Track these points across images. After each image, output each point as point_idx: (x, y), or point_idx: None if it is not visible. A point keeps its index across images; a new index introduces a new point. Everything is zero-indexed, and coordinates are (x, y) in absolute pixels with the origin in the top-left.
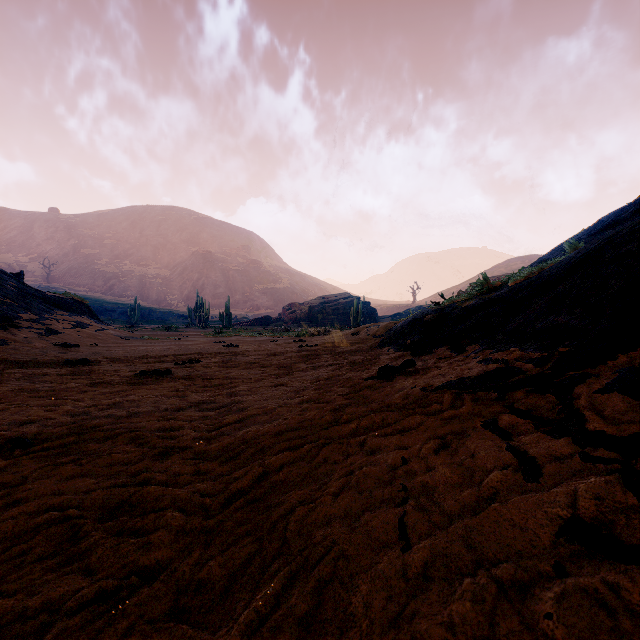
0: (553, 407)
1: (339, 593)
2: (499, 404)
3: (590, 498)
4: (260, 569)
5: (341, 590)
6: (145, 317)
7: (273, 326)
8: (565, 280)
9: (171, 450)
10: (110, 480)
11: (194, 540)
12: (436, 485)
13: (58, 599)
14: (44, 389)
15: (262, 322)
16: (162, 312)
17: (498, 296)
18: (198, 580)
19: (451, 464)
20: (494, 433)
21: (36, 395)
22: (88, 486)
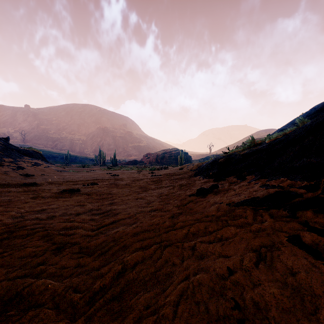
0: None
1: None
2: (295, 221)
3: None
4: None
5: None
6: (73, 160)
7: (138, 165)
8: (308, 137)
9: (65, 245)
10: (16, 271)
11: None
12: (268, 306)
13: None
14: (5, 200)
15: (132, 163)
16: (82, 158)
17: (262, 148)
18: None
19: (275, 282)
20: (303, 250)
21: None
22: None
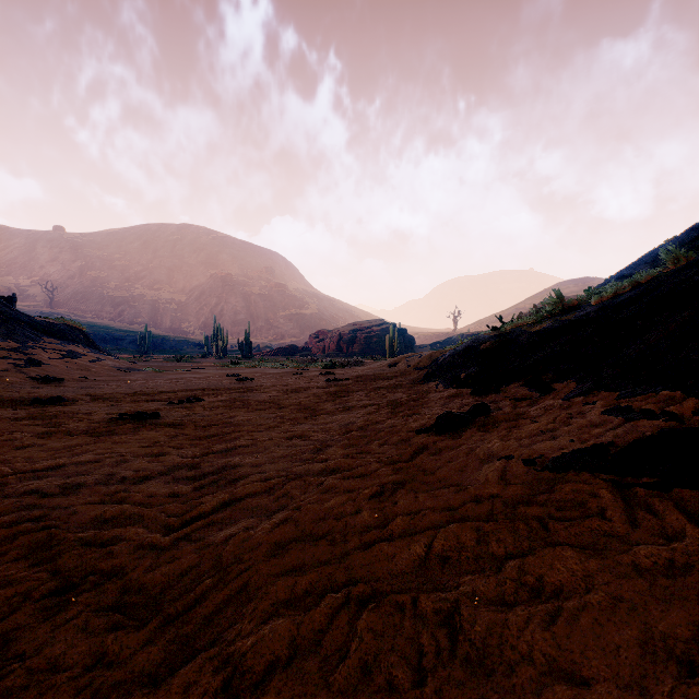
0: None
1: None
2: None
3: None
4: None
5: None
6: (157, 346)
7: (299, 356)
8: None
9: (83, 580)
10: None
11: None
12: None
13: None
14: None
15: (286, 352)
16: (176, 341)
17: (585, 316)
18: None
19: None
20: None
21: None
22: None
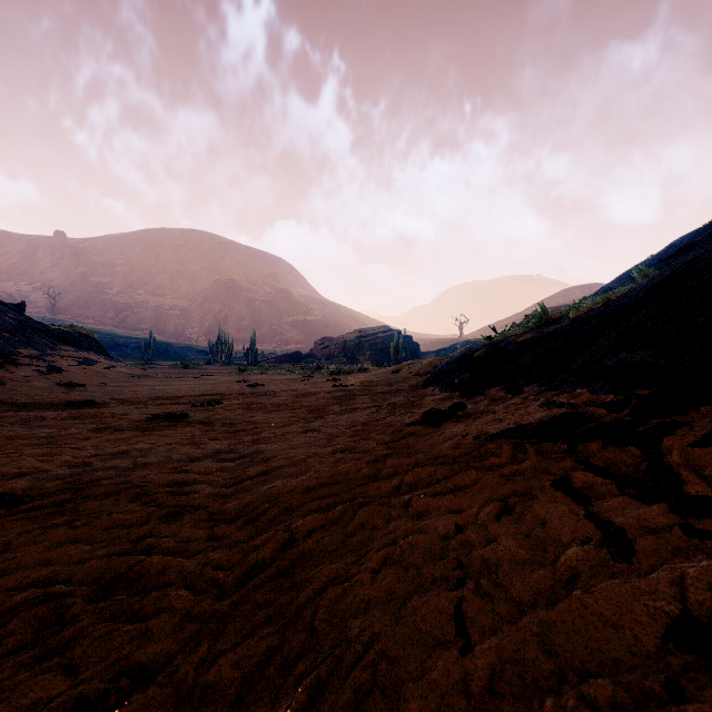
0: (638, 463)
1: (381, 710)
2: (570, 458)
3: (704, 589)
4: (281, 671)
5: (384, 706)
6: (161, 353)
7: (304, 363)
8: (638, 311)
9: (182, 509)
10: (108, 547)
11: (202, 628)
12: (499, 562)
13: (28, 709)
14: (41, 435)
15: (292, 358)
16: (180, 347)
17: (558, 329)
18: (204, 685)
19: (517, 535)
20: (567, 495)
21: (31, 443)
22: (81, 555)
